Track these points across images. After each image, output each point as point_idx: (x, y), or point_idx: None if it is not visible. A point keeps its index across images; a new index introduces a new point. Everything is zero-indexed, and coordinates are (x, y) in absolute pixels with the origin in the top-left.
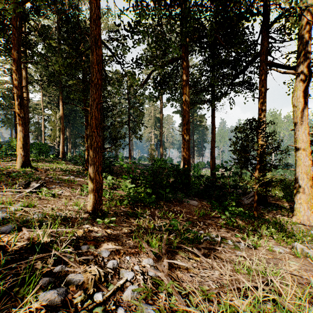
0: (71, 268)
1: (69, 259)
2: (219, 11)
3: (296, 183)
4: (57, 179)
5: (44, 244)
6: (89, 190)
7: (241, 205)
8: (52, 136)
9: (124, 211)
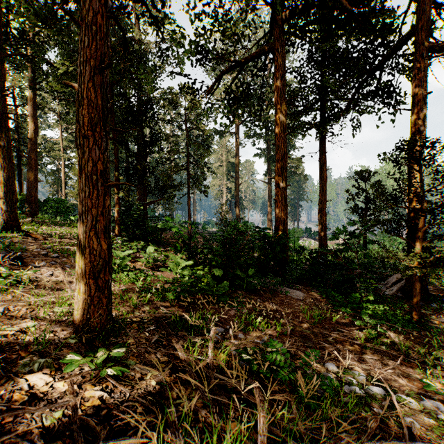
0: None
1: None
2: None
3: None
4: (58, 251)
5: None
6: (76, 274)
7: (380, 299)
8: (75, 189)
9: (165, 315)
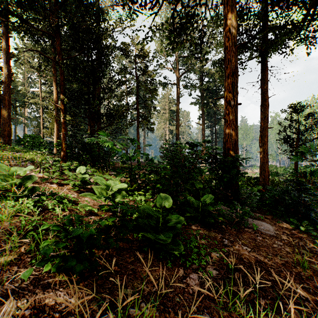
0: None
1: None
2: None
3: None
4: None
5: None
6: None
7: None
8: (49, 128)
9: None
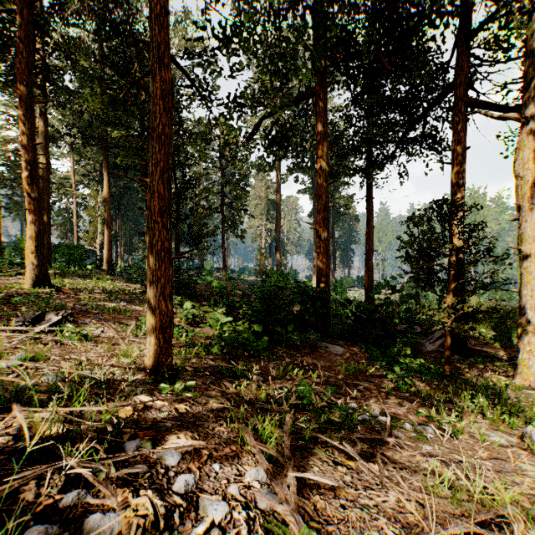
0: (97, 499)
1: (97, 475)
2: (383, 9)
3: (522, 315)
4: (95, 307)
5: (51, 439)
6: (147, 330)
7: (420, 354)
8: (90, 232)
9: (212, 365)
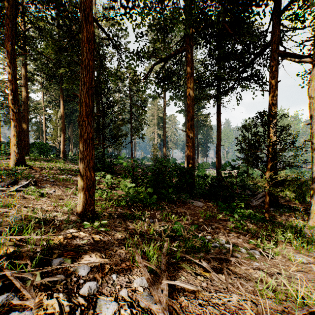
0: (19, 300)
1: (27, 282)
2: None
3: (313, 183)
4: (52, 177)
5: (0, 257)
6: (79, 189)
7: (250, 207)
8: (53, 135)
9: (121, 212)
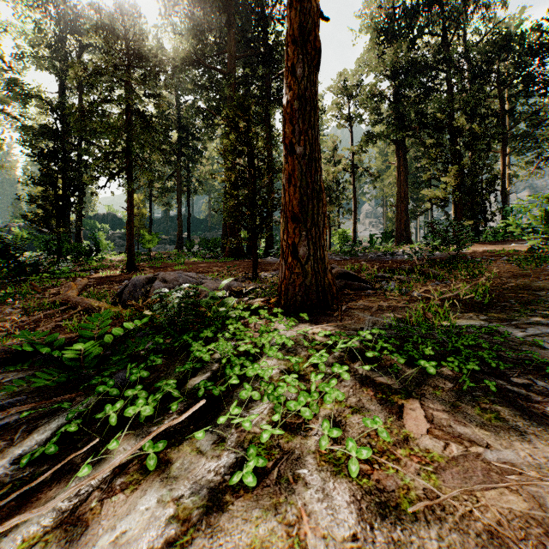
0: None
1: None
2: None
3: None
4: None
5: None
6: None
7: None
8: None
9: None
